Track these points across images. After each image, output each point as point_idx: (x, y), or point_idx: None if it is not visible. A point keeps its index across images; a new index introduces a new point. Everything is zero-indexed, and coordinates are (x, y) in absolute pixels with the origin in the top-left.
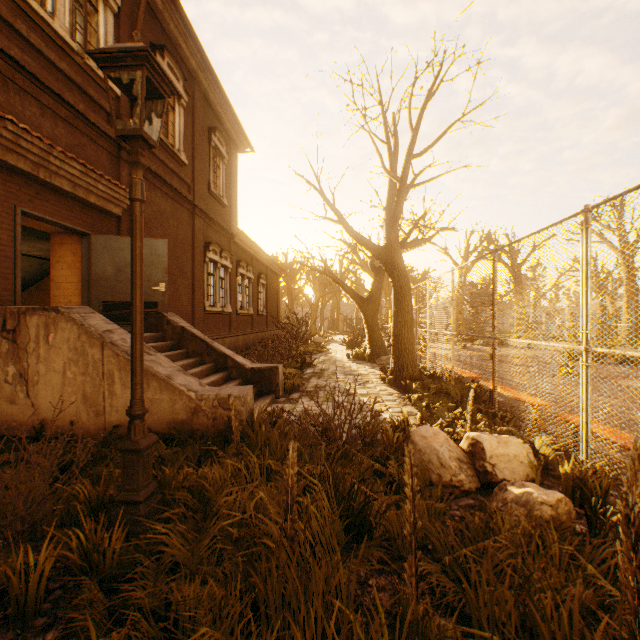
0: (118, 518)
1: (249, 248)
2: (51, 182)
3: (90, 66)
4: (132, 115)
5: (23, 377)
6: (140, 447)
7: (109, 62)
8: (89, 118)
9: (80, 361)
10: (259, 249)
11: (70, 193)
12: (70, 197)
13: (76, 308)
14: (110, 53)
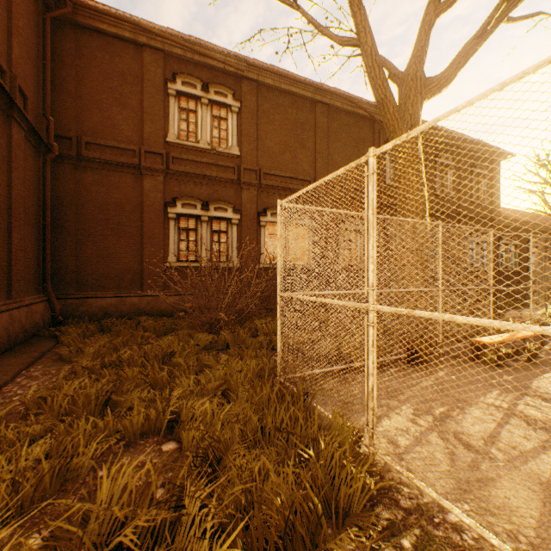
0: None
1: (511, 224)
2: None
3: None
4: None
5: None
6: None
7: None
8: None
9: None
10: (524, 222)
11: None
12: None
13: None
14: None
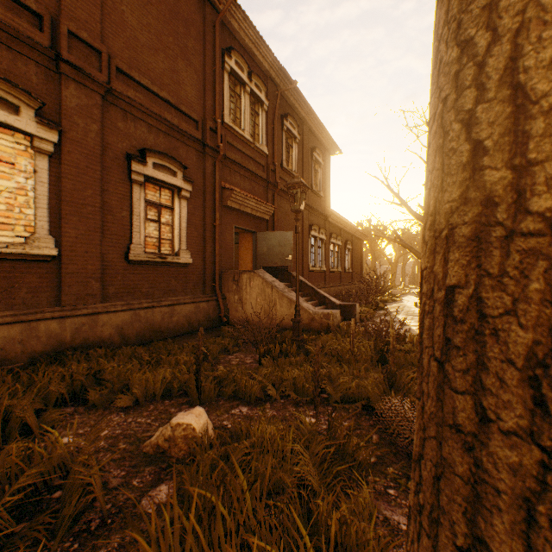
0: (292, 345)
1: (338, 223)
2: (244, 211)
3: (257, 146)
4: (294, 200)
5: (240, 300)
6: (299, 321)
7: (289, 187)
8: (257, 174)
9: (262, 294)
10: (345, 223)
11: (250, 214)
12: (249, 215)
13: (259, 270)
14: (290, 185)
